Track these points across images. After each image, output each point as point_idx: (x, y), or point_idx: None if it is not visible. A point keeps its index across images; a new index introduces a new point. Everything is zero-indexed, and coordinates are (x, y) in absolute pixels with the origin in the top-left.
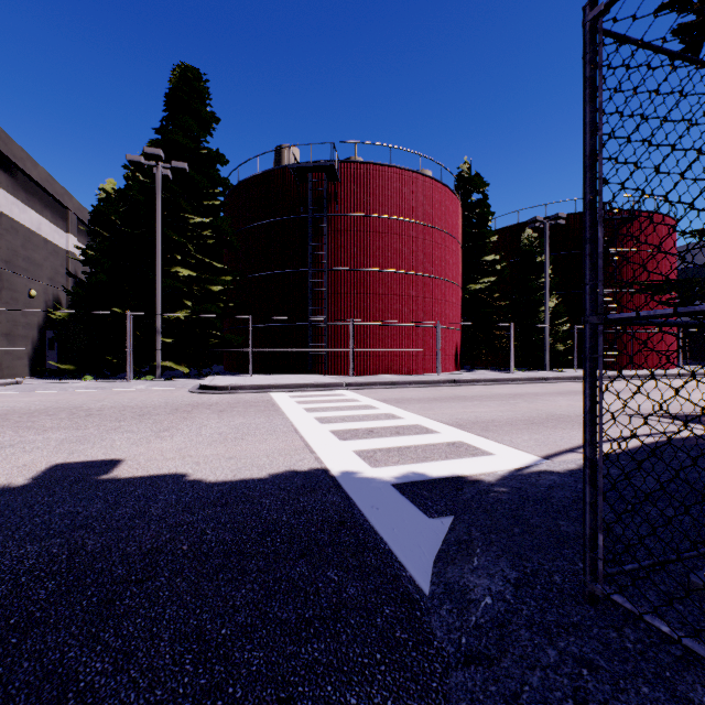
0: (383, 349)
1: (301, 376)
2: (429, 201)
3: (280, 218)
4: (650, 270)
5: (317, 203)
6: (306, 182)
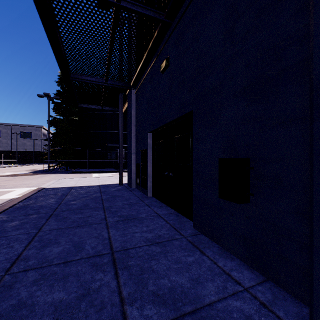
0: None
1: None
2: None
3: None
4: None
5: None
6: None
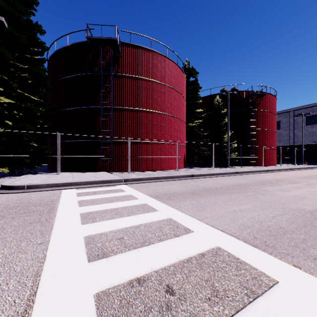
0: (147, 156)
1: (94, 173)
2: (171, 74)
3: (82, 74)
4: (268, 120)
5: (106, 66)
6: (99, 52)
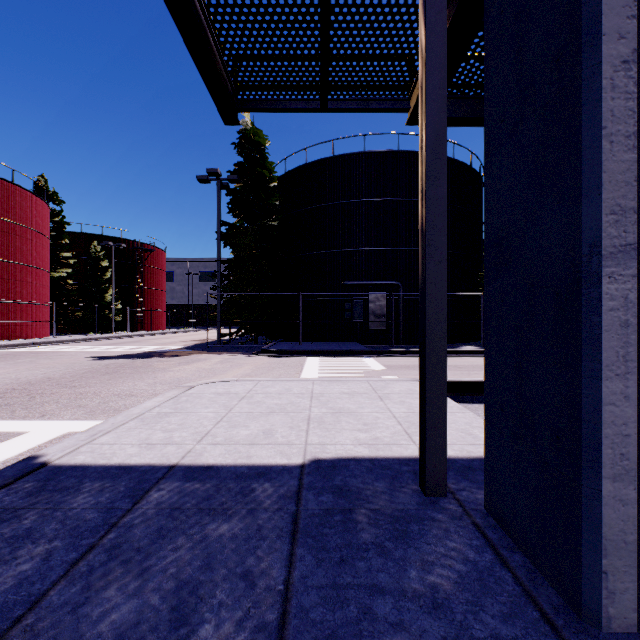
0: (16, 321)
1: None
2: (40, 214)
3: None
4: (157, 278)
5: None
6: None
